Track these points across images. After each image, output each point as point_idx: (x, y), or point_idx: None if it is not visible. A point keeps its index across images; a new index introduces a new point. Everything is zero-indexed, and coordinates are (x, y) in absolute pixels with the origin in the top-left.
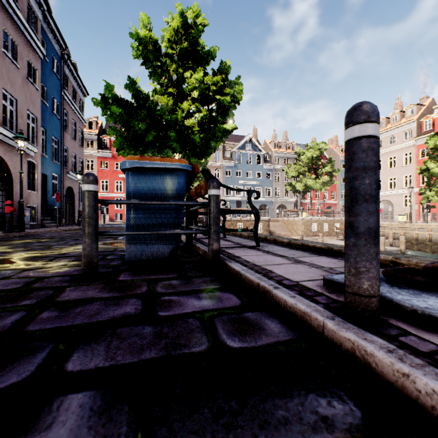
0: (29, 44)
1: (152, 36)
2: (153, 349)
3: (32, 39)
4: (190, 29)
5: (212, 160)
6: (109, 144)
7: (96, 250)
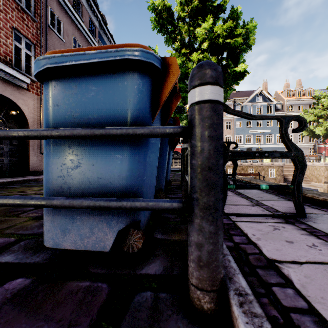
0: (90, 45)
1: (166, 3)
2: None
3: (92, 41)
4: None
5: (224, 114)
6: None
7: None
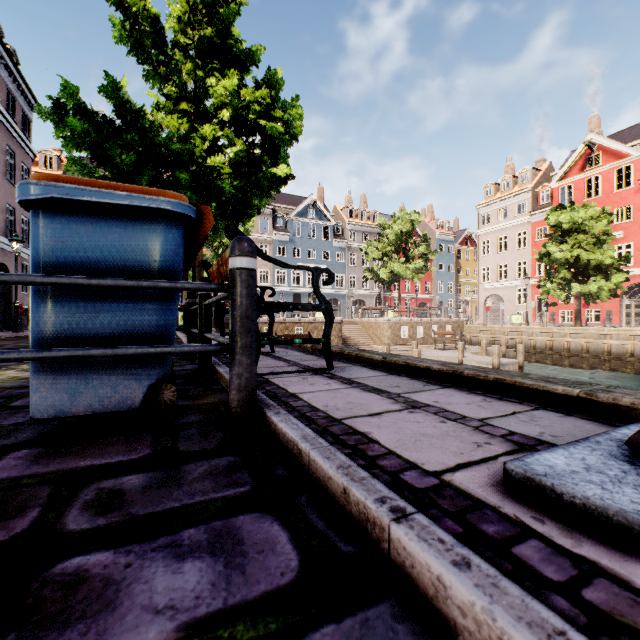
0: None
1: (149, 6)
2: None
3: None
4: (216, 6)
5: (256, 230)
6: None
7: None
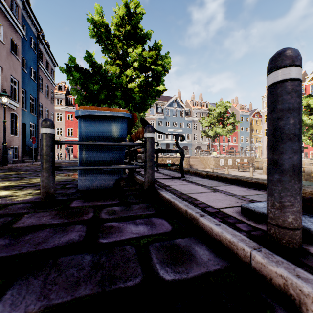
0: (12, 26)
1: (104, 21)
2: (89, 283)
3: (14, 22)
4: (132, 17)
5: (148, 114)
6: (73, 101)
7: (52, 182)
